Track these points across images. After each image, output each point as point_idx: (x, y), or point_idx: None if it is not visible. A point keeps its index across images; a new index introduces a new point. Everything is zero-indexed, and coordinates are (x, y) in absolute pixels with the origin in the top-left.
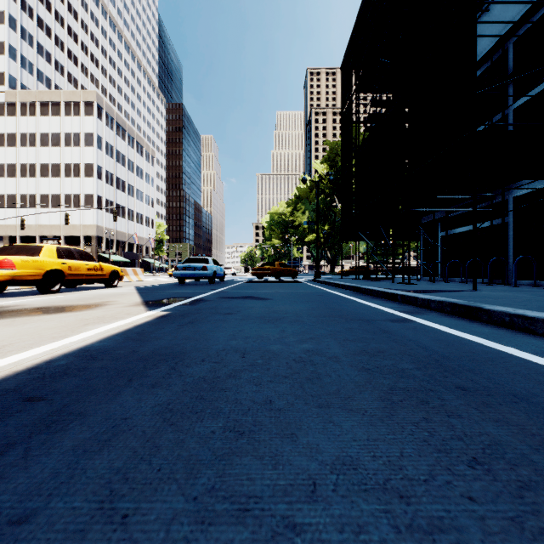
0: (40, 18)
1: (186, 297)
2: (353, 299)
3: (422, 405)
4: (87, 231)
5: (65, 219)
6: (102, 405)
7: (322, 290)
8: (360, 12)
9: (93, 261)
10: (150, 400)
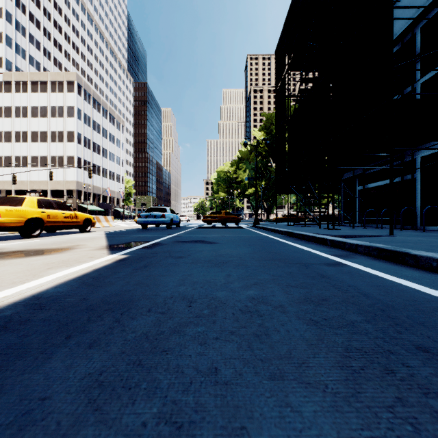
0: (31, 13)
1: (145, 241)
2: (288, 243)
3: (388, 376)
4: (69, 186)
5: (50, 176)
6: (24, 376)
7: (261, 234)
8: (292, 5)
9: (69, 210)
10: (81, 368)
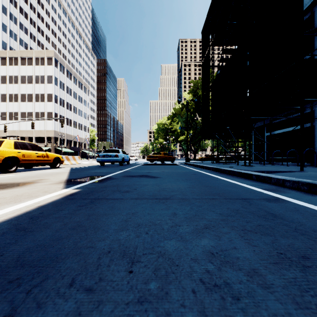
0: (21, 7)
1: (100, 176)
2: (218, 177)
3: None
4: (49, 134)
5: (32, 126)
6: None
7: (193, 170)
8: None
9: (41, 151)
10: None
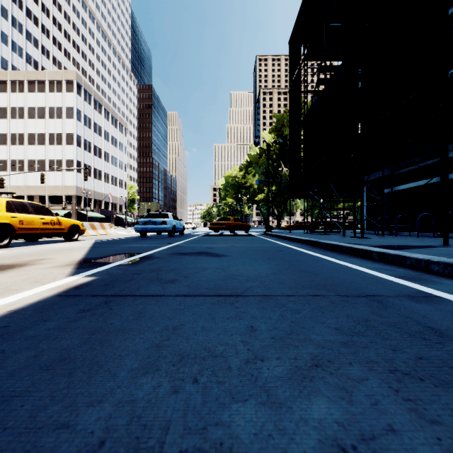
0: (28, 9)
1: (135, 253)
2: (318, 256)
3: None
4: (68, 191)
5: (41, 179)
6: None
7: (278, 244)
8: None
9: (50, 215)
10: None
